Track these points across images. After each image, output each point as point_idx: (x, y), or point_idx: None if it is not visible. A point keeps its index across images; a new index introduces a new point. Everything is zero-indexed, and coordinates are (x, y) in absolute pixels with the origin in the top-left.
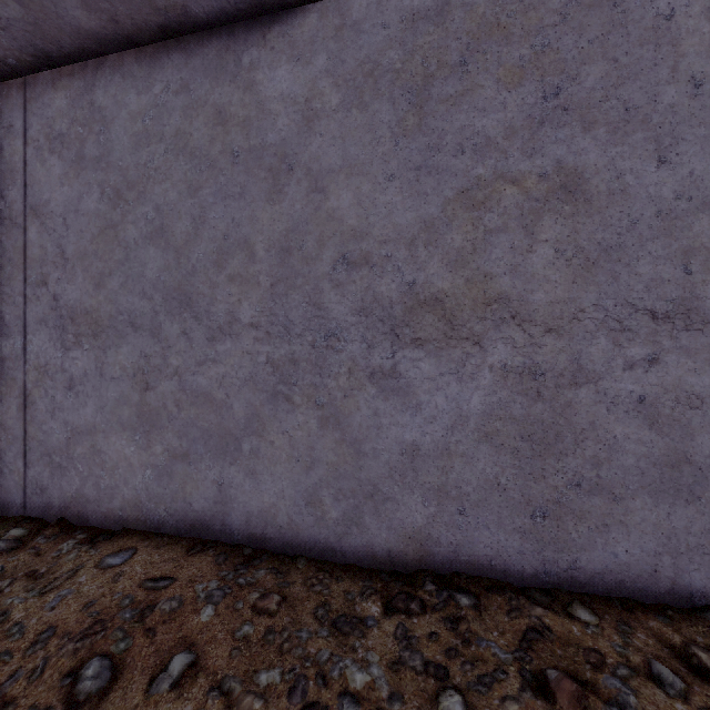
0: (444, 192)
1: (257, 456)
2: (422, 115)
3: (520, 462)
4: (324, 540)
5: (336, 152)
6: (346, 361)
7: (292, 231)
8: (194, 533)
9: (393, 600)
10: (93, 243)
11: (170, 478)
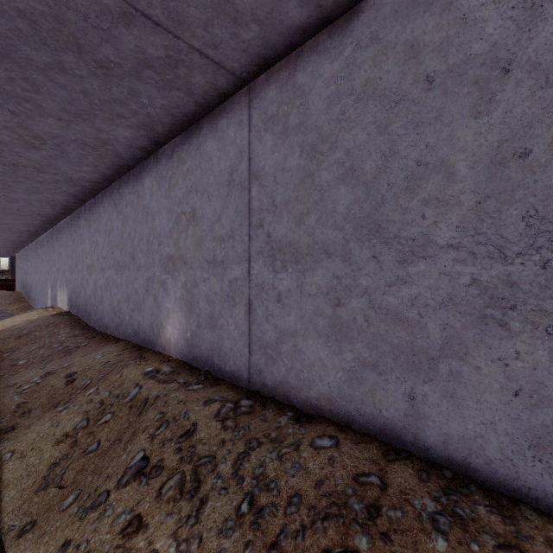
0: None
1: (458, 379)
2: None
3: None
4: None
5: None
6: None
7: (507, 140)
8: (383, 437)
9: None
10: (295, 191)
11: (359, 383)
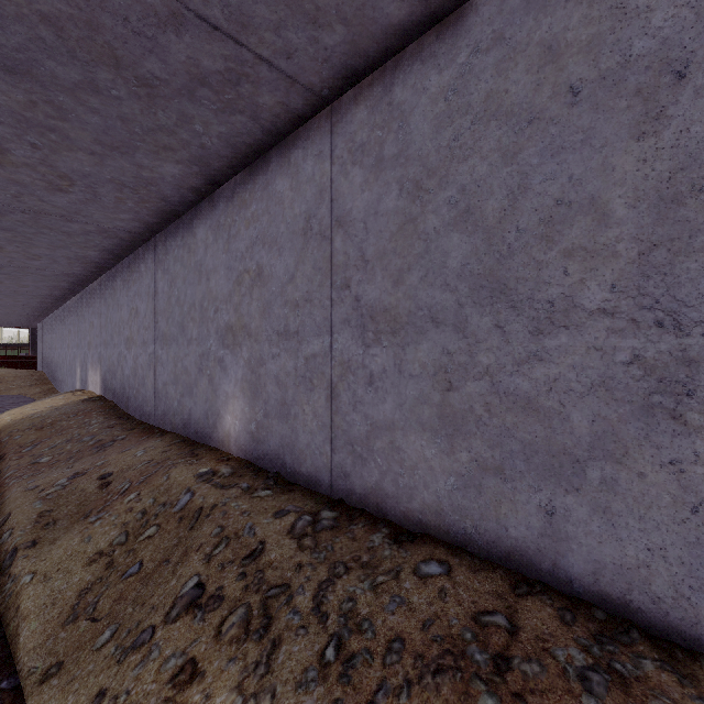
0: None
1: (613, 489)
2: None
3: None
4: None
5: None
6: None
7: (682, 169)
8: (511, 563)
9: None
10: (392, 241)
11: (478, 492)
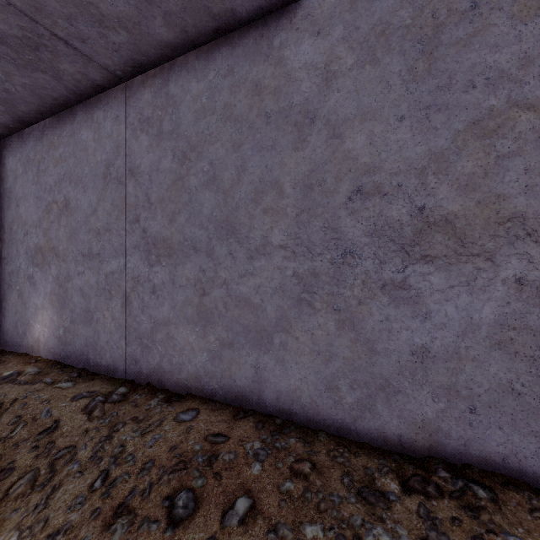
0: (454, 125)
1: (285, 348)
2: (431, 61)
3: (537, 370)
4: (340, 420)
5: (351, 103)
6: (360, 274)
7: (313, 171)
8: (237, 402)
9: (409, 481)
10: (168, 191)
11: (220, 360)
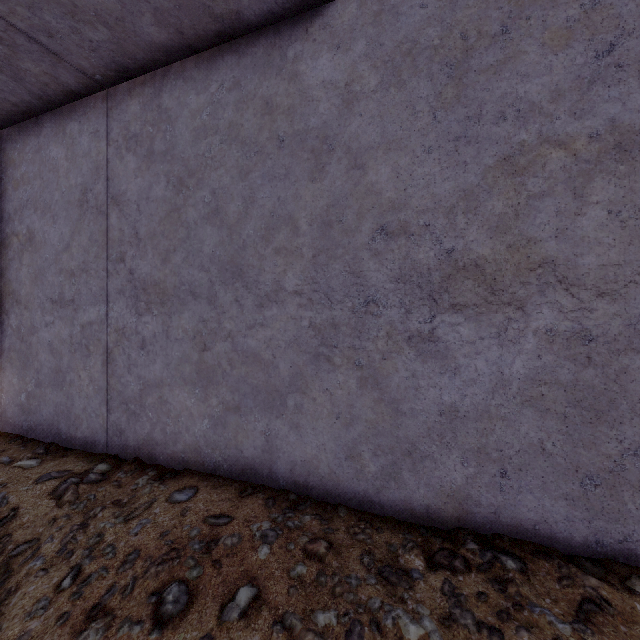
0: (484, 160)
1: (301, 411)
2: (460, 87)
3: (568, 427)
4: (363, 492)
5: (375, 130)
6: (384, 325)
7: (332, 206)
8: (245, 477)
9: (435, 555)
10: (161, 225)
11: (224, 427)
